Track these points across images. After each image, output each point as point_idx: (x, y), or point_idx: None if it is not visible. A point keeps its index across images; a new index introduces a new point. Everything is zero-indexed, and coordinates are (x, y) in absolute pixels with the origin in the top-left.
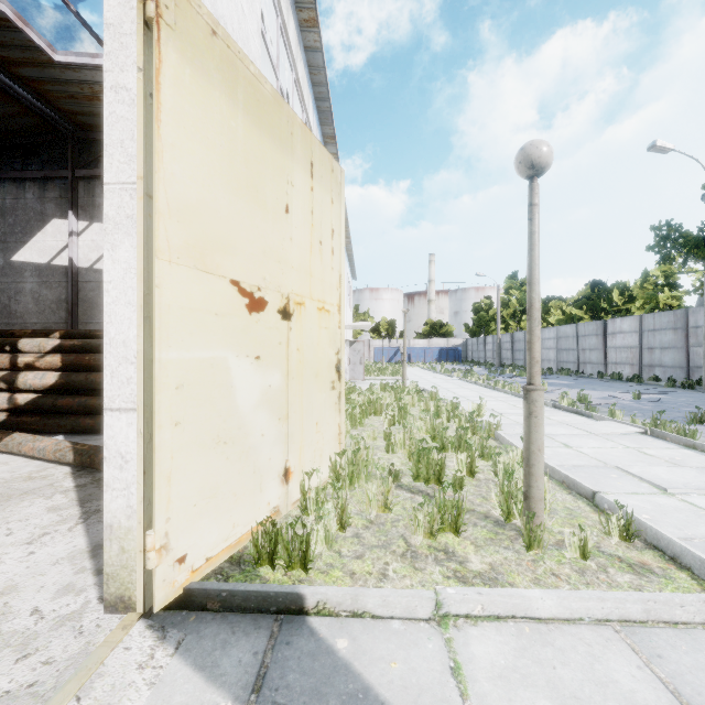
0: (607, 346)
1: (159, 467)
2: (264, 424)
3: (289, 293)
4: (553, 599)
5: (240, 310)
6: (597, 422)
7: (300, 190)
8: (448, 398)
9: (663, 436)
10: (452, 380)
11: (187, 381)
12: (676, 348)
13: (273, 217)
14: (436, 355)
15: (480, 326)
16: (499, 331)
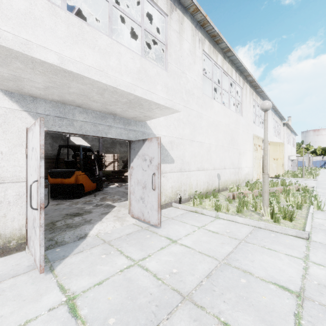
0: None
1: (269, 169)
2: (275, 168)
3: (277, 158)
4: (298, 178)
5: (273, 160)
6: None
7: (278, 148)
8: (321, 175)
9: None
10: None
11: (270, 165)
12: None
13: (275, 152)
14: None
15: None
16: None
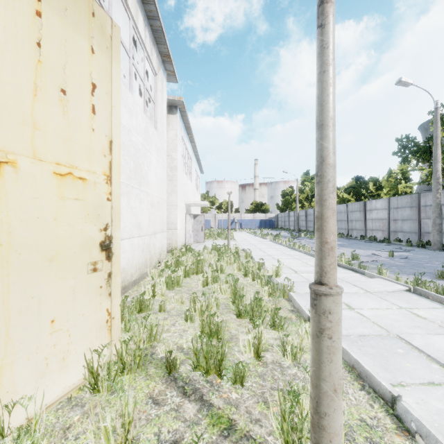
0: (366, 218)
1: None
2: None
3: None
4: None
5: None
6: (369, 279)
7: None
8: (259, 256)
9: (425, 294)
10: (265, 241)
11: None
12: (412, 220)
13: None
14: (258, 224)
15: (286, 205)
16: (298, 208)
